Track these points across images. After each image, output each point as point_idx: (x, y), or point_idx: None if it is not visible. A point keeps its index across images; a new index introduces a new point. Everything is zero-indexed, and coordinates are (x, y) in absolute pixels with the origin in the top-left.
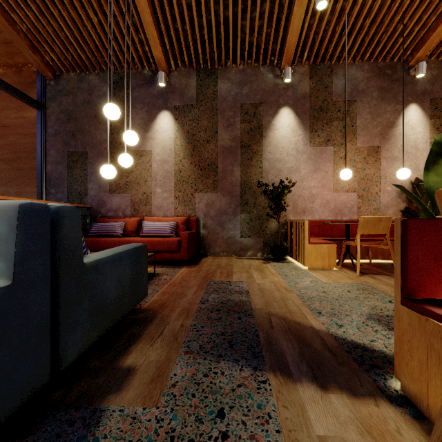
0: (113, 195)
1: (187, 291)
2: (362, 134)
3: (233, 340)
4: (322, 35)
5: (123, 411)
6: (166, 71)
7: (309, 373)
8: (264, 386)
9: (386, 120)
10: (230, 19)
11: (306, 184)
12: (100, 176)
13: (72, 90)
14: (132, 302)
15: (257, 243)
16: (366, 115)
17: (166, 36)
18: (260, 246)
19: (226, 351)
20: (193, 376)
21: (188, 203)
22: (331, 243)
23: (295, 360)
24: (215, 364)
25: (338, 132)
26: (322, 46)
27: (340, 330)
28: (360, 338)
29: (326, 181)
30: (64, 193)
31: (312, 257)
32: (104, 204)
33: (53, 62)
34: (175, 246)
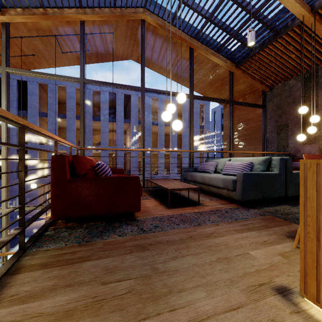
0: (305, 146)
1: None
2: None
3: None
4: None
5: None
6: None
7: None
8: None
9: None
10: None
11: None
12: (296, 135)
13: (279, 92)
14: None
15: None
16: None
17: None
18: None
19: None
20: None
21: None
22: None
23: None
24: None
25: None
26: None
27: None
28: None
29: None
30: (275, 146)
31: None
32: (299, 151)
33: (270, 83)
34: None
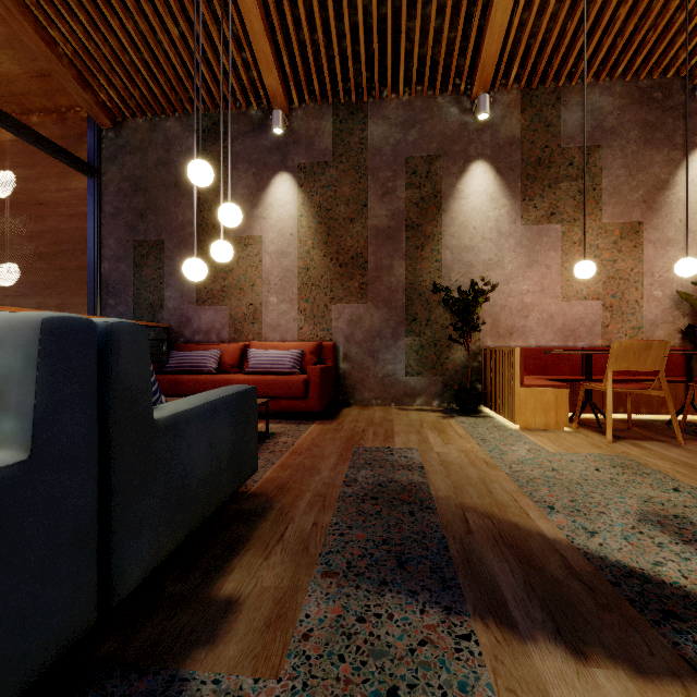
0: (203, 308)
1: (321, 464)
2: (612, 202)
3: (403, 553)
4: (543, 38)
5: (220, 683)
6: (285, 109)
7: (548, 623)
8: (467, 646)
9: (653, 178)
10: (388, 19)
11: (514, 288)
12: (183, 278)
13: (141, 144)
14: (234, 483)
15: (433, 385)
16: (618, 170)
17: (285, 52)
18: (437, 389)
19: (394, 574)
20: (338, 620)
21: (319, 320)
22: (559, 386)
23: (518, 597)
24: (375, 599)
25: (569, 199)
26: (541, 57)
27: (594, 541)
28: (632, 557)
29: (548, 283)
30: (129, 304)
31: (527, 410)
32: (189, 321)
33: (112, 102)
34: (299, 390)
